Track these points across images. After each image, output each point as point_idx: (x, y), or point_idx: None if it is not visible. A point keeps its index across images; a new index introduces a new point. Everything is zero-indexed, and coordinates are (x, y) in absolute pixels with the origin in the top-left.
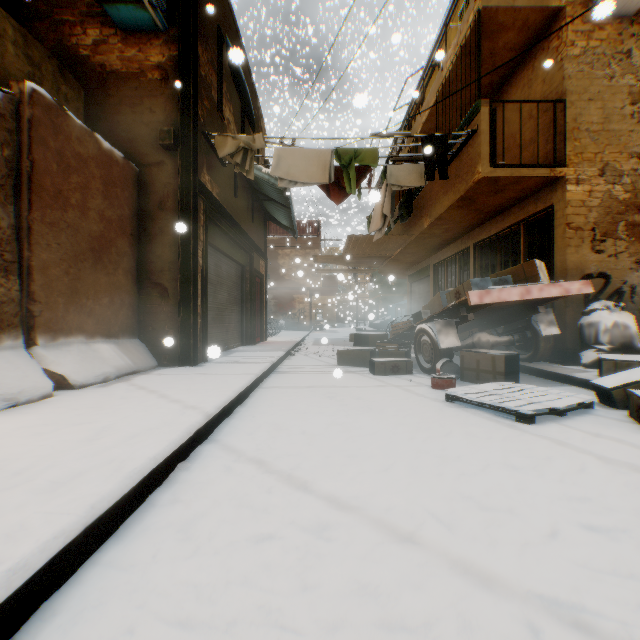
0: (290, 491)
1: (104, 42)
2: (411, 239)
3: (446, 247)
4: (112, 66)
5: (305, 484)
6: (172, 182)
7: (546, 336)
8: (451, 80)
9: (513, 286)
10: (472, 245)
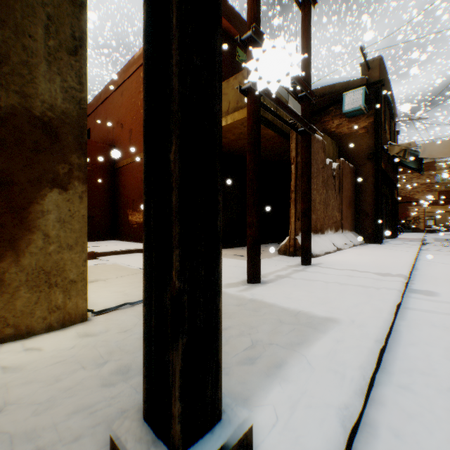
0: None
1: (340, 124)
2: None
3: None
4: (343, 132)
5: None
6: (369, 171)
7: None
8: None
9: None
10: None
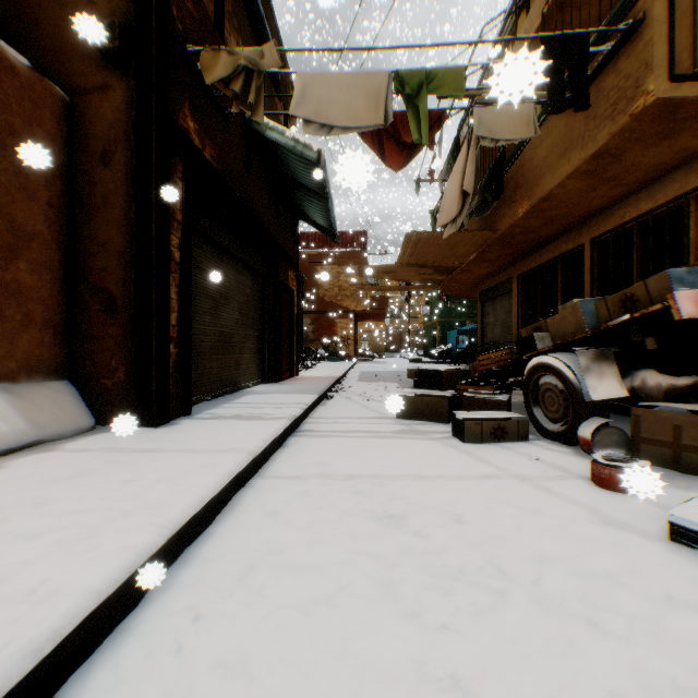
0: None
1: None
2: (493, 237)
3: (539, 250)
4: None
5: None
6: (123, 119)
7: None
8: None
9: None
10: (587, 241)
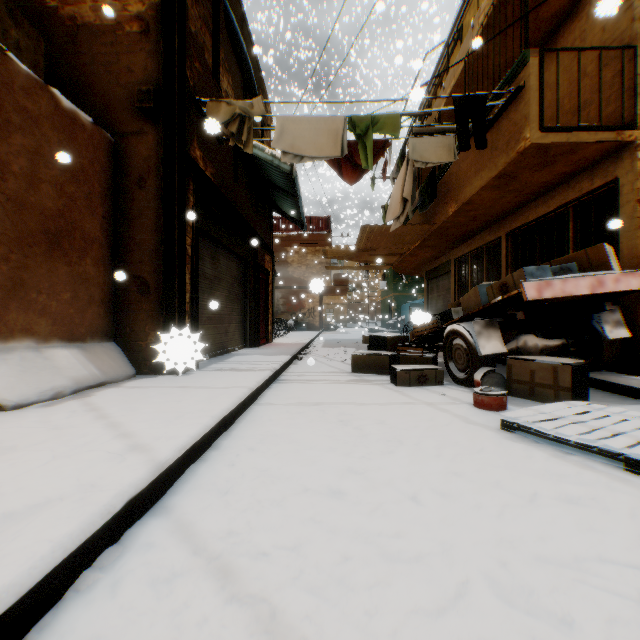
0: None
1: None
2: (432, 229)
3: (471, 239)
4: (84, 19)
5: None
6: (154, 155)
7: (611, 340)
8: (484, 39)
9: (578, 276)
10: (503, 235)
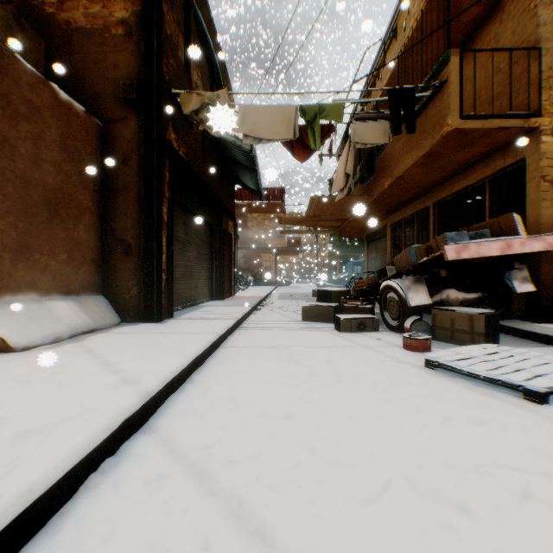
0: (238, 546)
1: None
2: (371, 200)
3: (404, 207)
4: (77, 23)
5: (262, 528)
6: (136, 138)
7: (519, 293)
8: (414, 40)
9: (491, 240)
10: (431, 204)
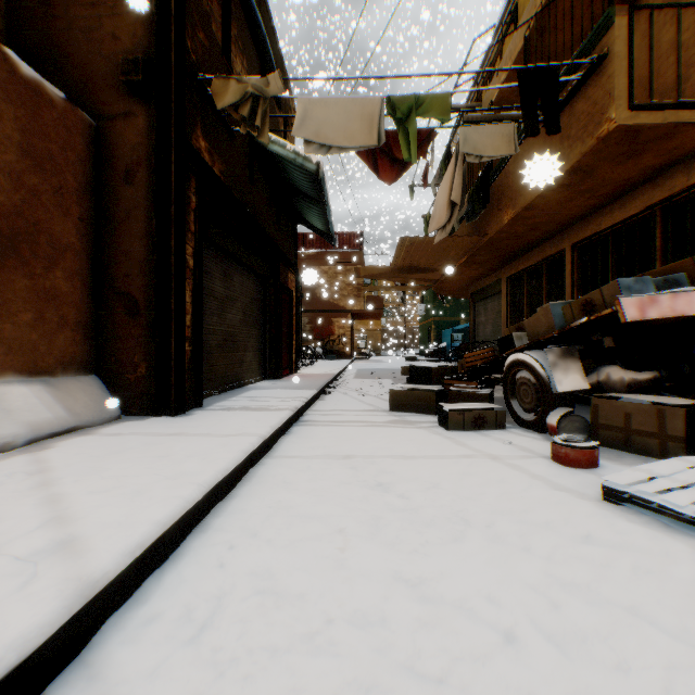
0: None
1: None
2: (482, 242)
3: (526, 253)
4: None
5: None
6: (145, 142)
7: None
8: (549, 9)
9: (689, 290)
10: (568, 247)
